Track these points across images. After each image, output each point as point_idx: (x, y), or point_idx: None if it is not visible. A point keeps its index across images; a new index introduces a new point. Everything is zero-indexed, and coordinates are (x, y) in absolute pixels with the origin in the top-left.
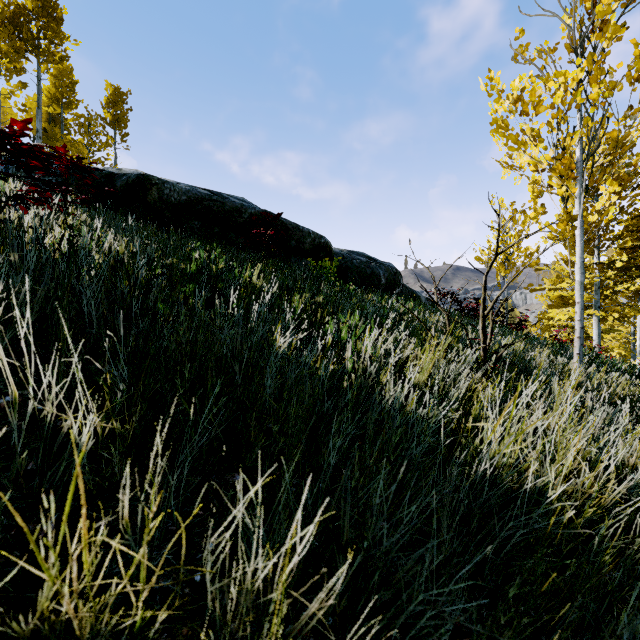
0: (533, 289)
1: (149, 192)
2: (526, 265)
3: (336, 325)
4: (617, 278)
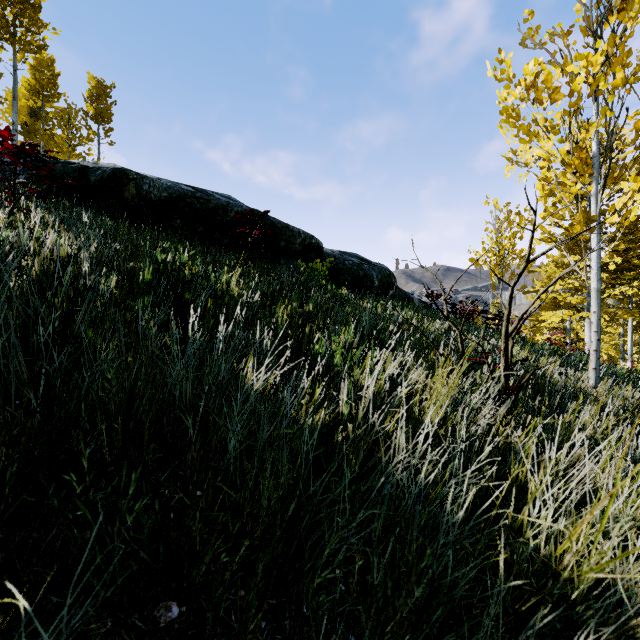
0: (526, 291)
1: (126, 188)
2: (561, 275)
3: (327, 343)
4: (609, 280)
